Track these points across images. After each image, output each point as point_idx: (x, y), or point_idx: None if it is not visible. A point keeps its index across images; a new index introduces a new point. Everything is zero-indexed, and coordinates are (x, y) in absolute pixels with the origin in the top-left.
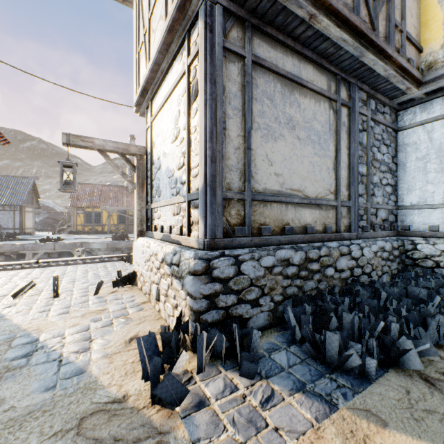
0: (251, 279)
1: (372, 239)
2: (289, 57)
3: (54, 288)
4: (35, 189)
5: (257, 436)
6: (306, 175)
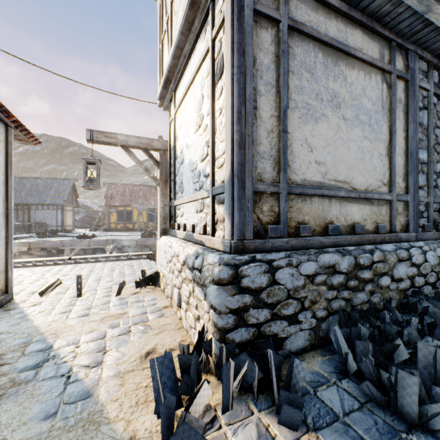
0: (288, 290)
1: (437, 241)
2: (333, 21)
3: (77, 288)
4: (74, 190)
5: None
6: (354, 163)
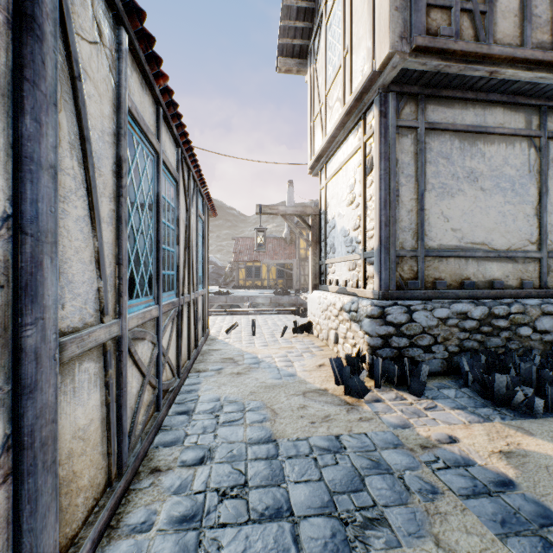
0: (423, 327)
1: None
2: (470, 109)
3: (252, 329)
4: None
5: (418, 418)
6: (494, 226)
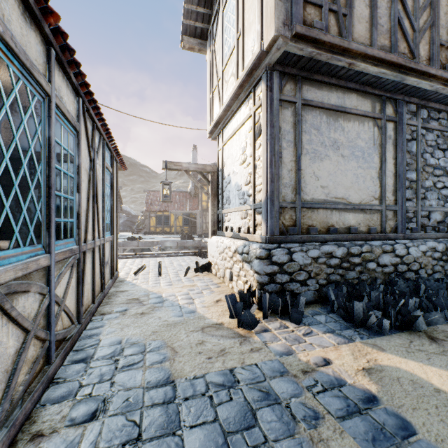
0: (300, 266)
1: (422, 240)
2: (334, 93)
3: (159, 270)
4: (119, 197)
5: (299, 344)
6: (350, 185)
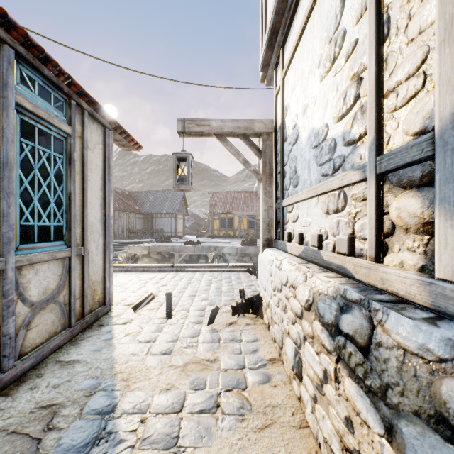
0: None
1: None
2: None
3: (167, 307)
4: (184, 200)
5: None
6: None
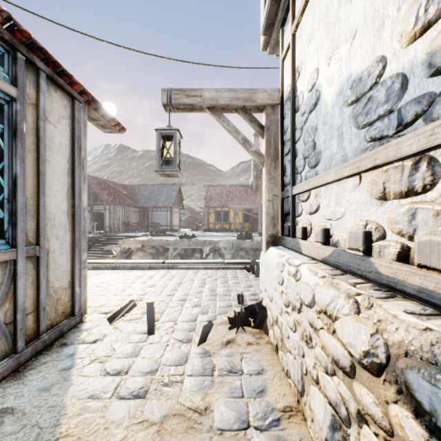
0: None
1: None
2: None
3: (148, 321)
4: (180, 193)
5: None
6: None
